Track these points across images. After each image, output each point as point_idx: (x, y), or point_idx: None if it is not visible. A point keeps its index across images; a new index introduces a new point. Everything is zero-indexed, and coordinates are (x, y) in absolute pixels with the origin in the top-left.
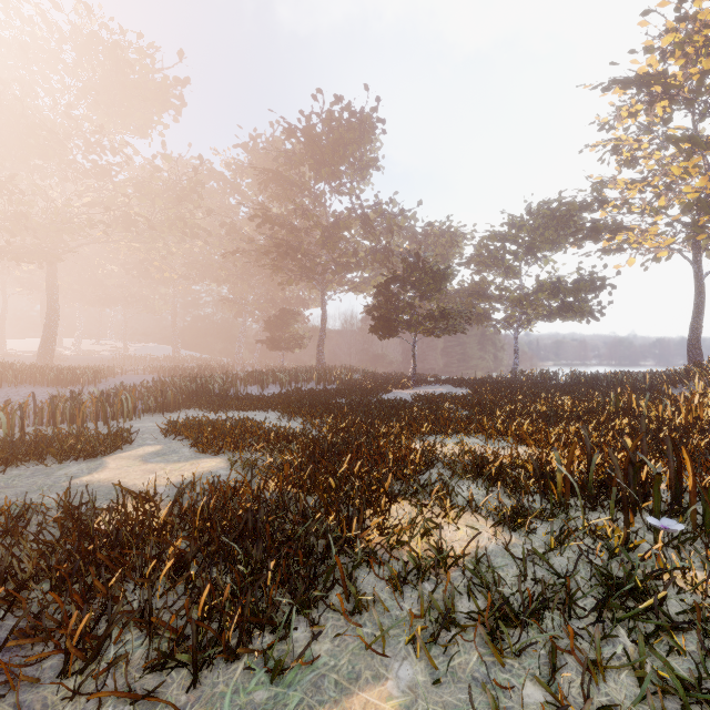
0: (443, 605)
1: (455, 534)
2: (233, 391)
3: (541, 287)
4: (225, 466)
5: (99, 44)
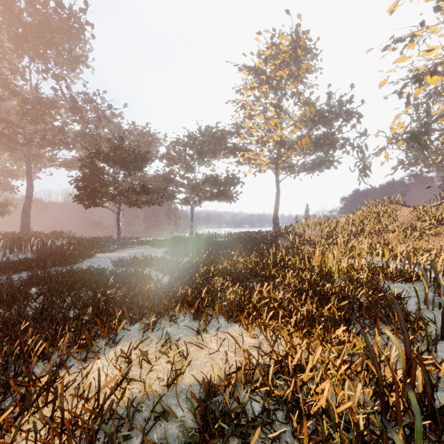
0: None
1: None
2: None
3: (207, 179)
4: None
5: None
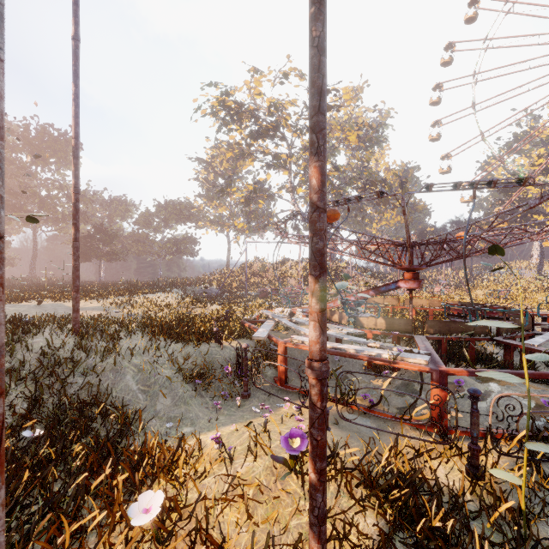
0: None
1: None
2: None
3: (169, 240)
4: None
5: None
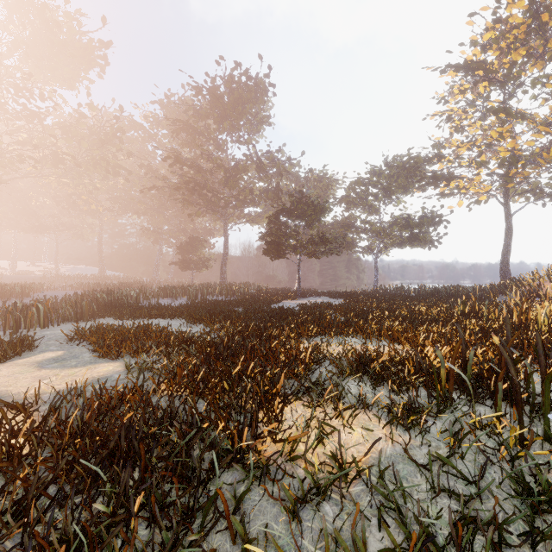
0: (349, 537)
1: (350, 436)
2: (146, 302)
3: (396, 222)
4: (122, 370)
5: (29, 5)
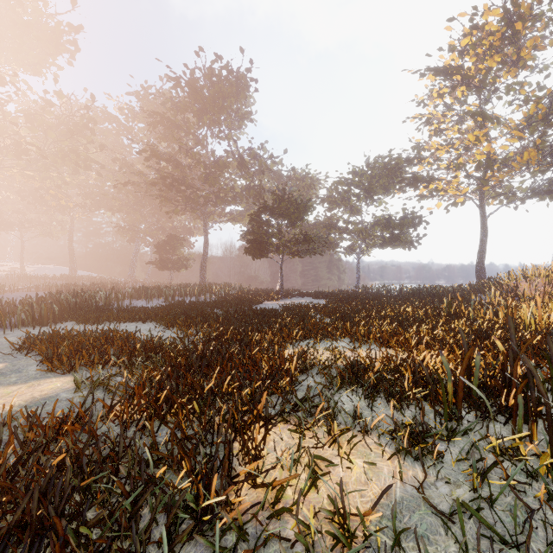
0: None
1: (348, 471)
2: (117, 304)
3: (377, 222)
4: (72, 387)
5: None
